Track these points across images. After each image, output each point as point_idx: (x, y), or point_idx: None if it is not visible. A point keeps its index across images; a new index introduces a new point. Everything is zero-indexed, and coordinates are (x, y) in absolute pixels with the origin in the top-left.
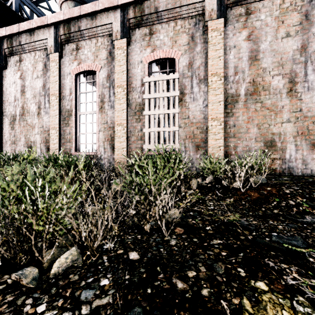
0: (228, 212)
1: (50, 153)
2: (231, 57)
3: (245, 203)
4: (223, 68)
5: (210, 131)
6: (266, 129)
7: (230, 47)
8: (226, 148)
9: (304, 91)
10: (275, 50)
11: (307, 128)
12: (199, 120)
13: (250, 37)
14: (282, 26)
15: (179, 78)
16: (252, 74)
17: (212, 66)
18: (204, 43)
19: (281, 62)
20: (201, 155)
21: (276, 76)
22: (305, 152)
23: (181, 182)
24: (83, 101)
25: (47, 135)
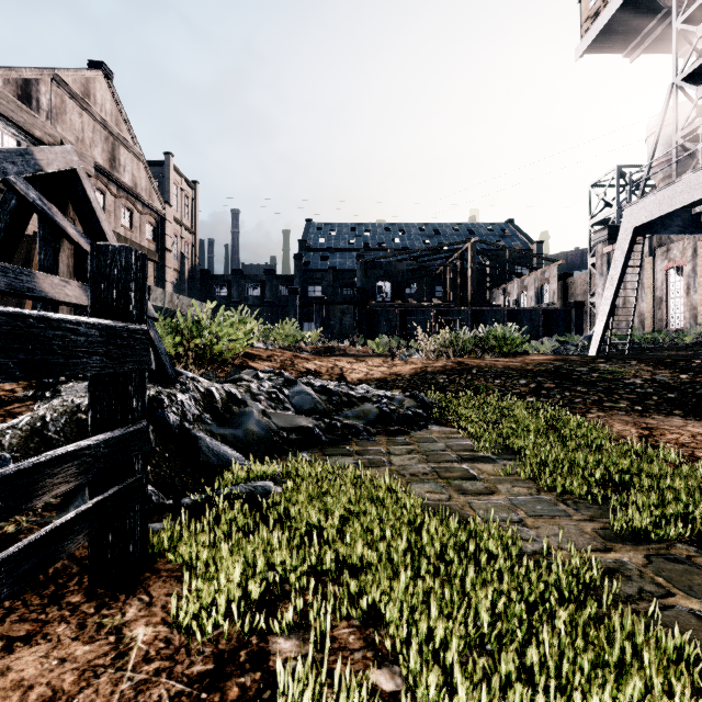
0: None
1: (645, 330)
2: None
3: None
4: None
5: None
6: None
7: None
8: None
9: None
10: None
11: None
12: None
13: None
14: None
15: None
16: None
17: None
18: None
19: None
20: None
21: None
22: None
23: None
24: (672, 289)
25: (643, 317)
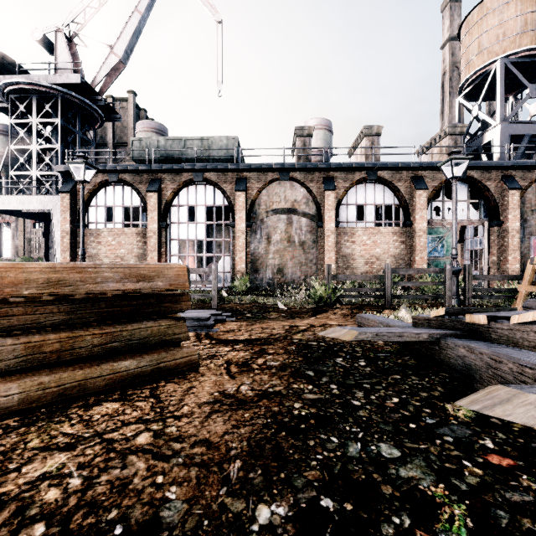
0: None
1: None
2: None
3: None
4: None
5: None
6: None
7: None
8: None
9: None
10: None
11: None
12: None
13: None
14: None
15: None
16: None
17: None
18: None
19: None
20: None
21: None
22: None
23: None
24: (5, 234)
25: None
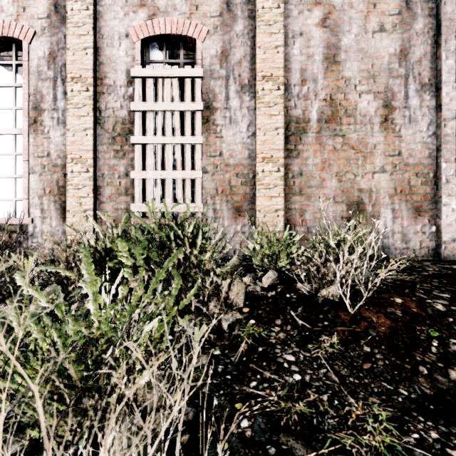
0: (346, 395)
1: None
2: (296, 52)
3: (372, 349)
4: (283, 69)
5: (260, 182)
6: (350, 182)
7: (294, 34)
8: (287, 213)
9: (405, 123)
10: (363, 50)
11: (409, 183)
12: (240, 161)
13: (326, 22)
14: (374, 13)
15: (204, 79)
16: (329, 86)
17: (265, 62)
18: (249, 19)
19: (373, 71)
20: (243, 225)
21: (366, 94)
22: (406, 221)
23: (208, 295)
24: None
25: None
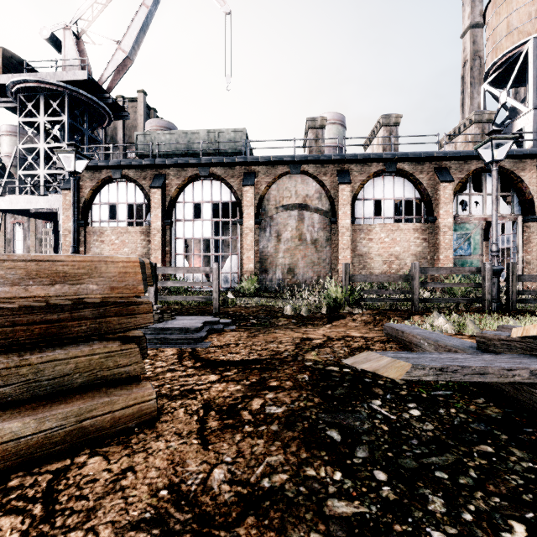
0: None
1: None
2: None
3: None
4: None
5: None
6: None
7: None
8: None
9: None
10: None
11: None
12: None
13: None
14: None
15: None
16: None
17: None
18: None
19: None
20: None
21: None
22: None
23: None
24: (17, 235)
25: None
